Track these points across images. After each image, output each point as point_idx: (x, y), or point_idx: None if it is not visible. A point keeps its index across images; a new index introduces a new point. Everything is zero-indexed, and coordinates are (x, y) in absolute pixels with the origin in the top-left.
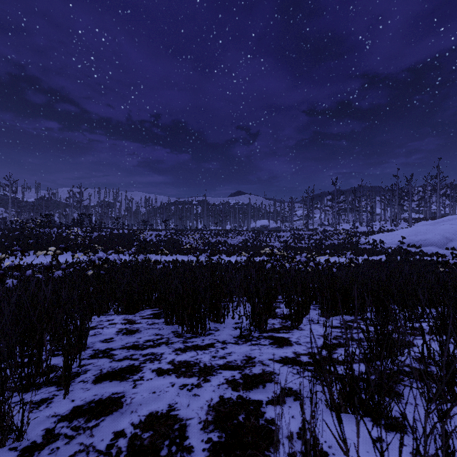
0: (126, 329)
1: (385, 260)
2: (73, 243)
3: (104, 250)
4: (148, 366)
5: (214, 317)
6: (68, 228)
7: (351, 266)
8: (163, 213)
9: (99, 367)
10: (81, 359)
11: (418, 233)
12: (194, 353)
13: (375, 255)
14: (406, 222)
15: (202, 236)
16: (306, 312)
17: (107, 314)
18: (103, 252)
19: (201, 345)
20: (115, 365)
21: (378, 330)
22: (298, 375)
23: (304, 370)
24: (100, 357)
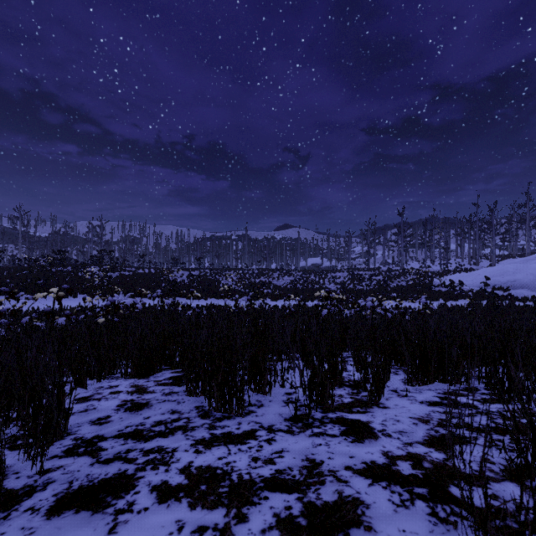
0: (131, 402)
1: (468, 305)
2: (90, 284)
3: (126, 292)
4: (148, 478)
5: (256, 385)
6: (85, 267)
7: (426, 313)
8: (197, 250)
9: (70, 475)
10: (50, 457)
11: (505, 272)
12: (224, 449)
13: (453, 299)
14: (488, 260)
15: (242, 277)
16: (386, 378)
17: (112, 377)
18: (125, 295)
19: (236, 435)
20: (96, 473)
21: (503, 410)
22: (405, 509)
23: (413, 498)
24: (79, 453)
